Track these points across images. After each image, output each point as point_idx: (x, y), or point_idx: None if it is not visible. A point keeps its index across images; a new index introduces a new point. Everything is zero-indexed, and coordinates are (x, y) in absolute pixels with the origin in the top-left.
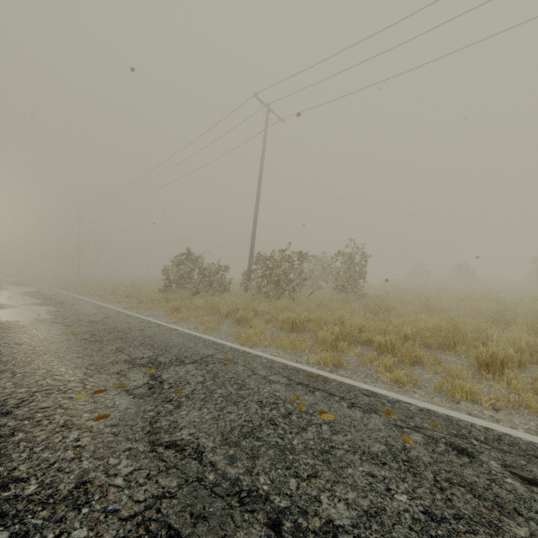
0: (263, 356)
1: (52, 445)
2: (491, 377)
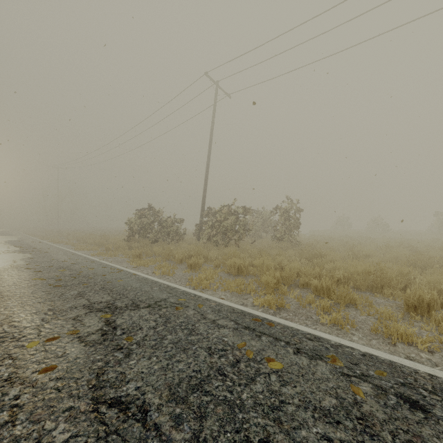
0: (212, 299)
1: None
2: (419, 318)
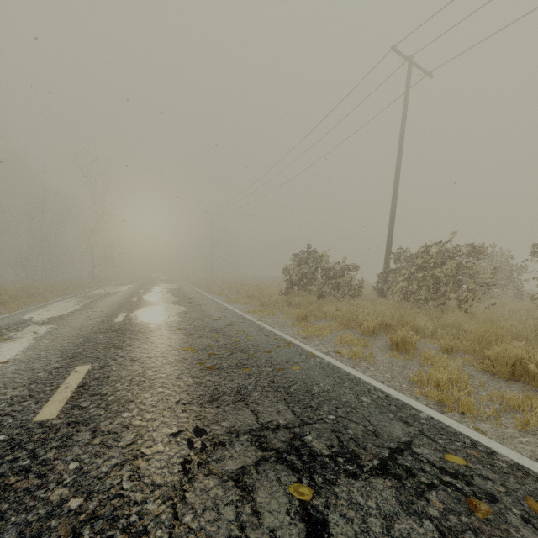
0: None
1: None
2: None
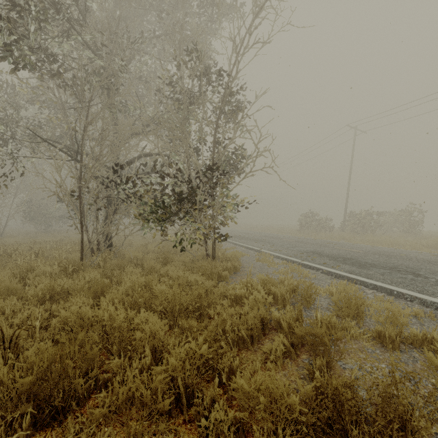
0: (363, 244)
1: (332, 245)
2: None
